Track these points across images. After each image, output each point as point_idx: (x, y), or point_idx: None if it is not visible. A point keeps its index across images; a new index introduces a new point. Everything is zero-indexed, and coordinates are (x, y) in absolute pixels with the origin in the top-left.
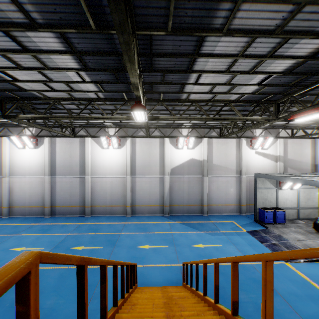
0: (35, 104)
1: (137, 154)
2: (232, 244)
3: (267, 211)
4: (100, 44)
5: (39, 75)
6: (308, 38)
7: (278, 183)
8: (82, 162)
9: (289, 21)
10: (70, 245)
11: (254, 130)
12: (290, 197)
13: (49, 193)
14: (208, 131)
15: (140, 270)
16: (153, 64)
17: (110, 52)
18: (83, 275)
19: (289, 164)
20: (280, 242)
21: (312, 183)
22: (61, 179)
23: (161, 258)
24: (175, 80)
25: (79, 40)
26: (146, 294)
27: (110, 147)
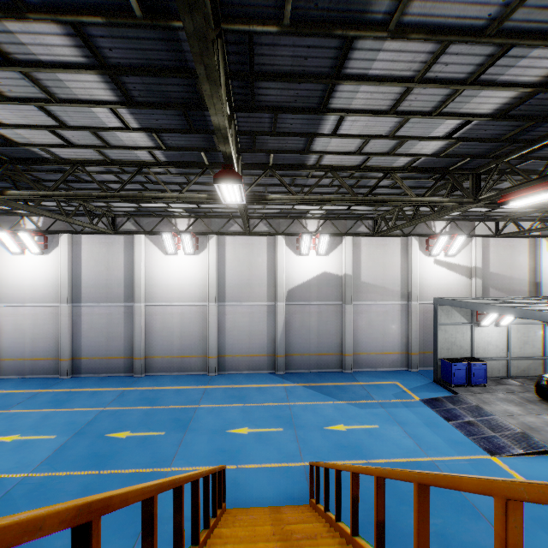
0: (38, 173)
1: (228, 265)
2: (396, 424)
3: (455, 364)
4: (154, 51)
5: (41, 114)
6: (545, 47)
7: (474, 314)
8: (129, 278)
9: (515, 8)
10: (104, 430)
11: (433, 223)
12: (495, 339)
13: (69, 335)
14: (353, 224)
15: (233, 475)
16: (255, 95)
17: (174, 69)
18: (89, 544)
19: (492, 281)
20: (480, 420)
21: (537, 316)
22: (90, 309)
23: (270, 452)
24: (296, 129)
25: (111, 42)
26: (243, 527)
27: (180, 252)
